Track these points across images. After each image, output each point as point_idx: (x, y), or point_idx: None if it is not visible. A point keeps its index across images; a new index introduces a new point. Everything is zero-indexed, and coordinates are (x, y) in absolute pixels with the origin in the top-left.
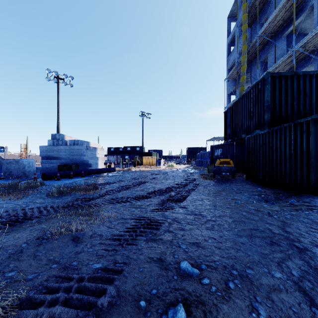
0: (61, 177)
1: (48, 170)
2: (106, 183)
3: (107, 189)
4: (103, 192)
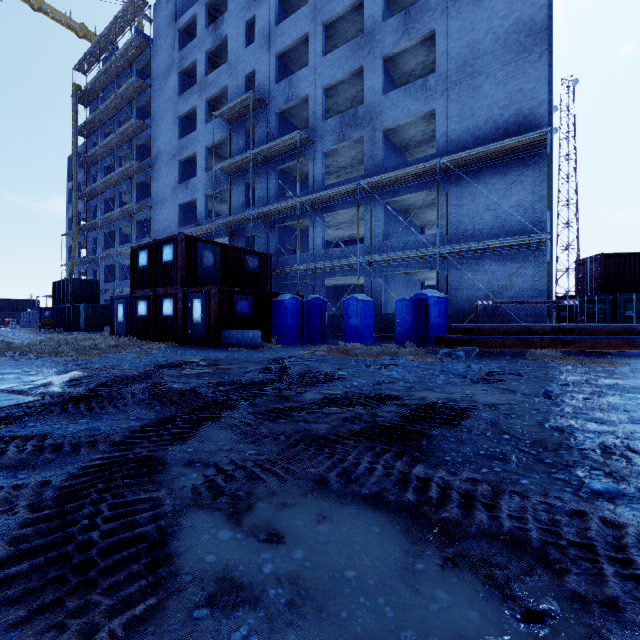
0: None
1: None
2: None
3: None
4: None
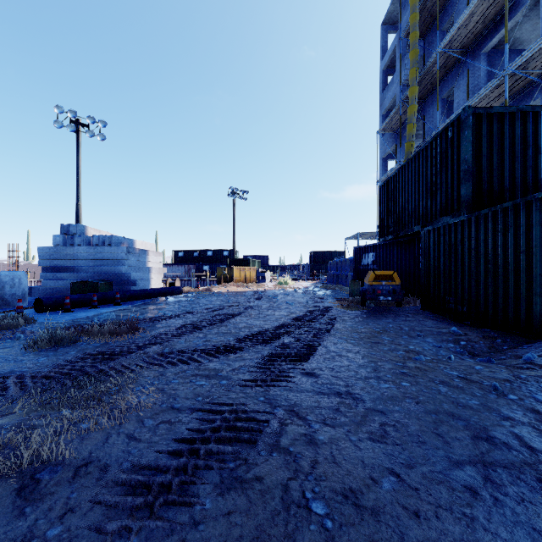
0: (74, 306)
1: (55, 292)
2: (158, 318)
3: (158, 330)
4: (146, 337)
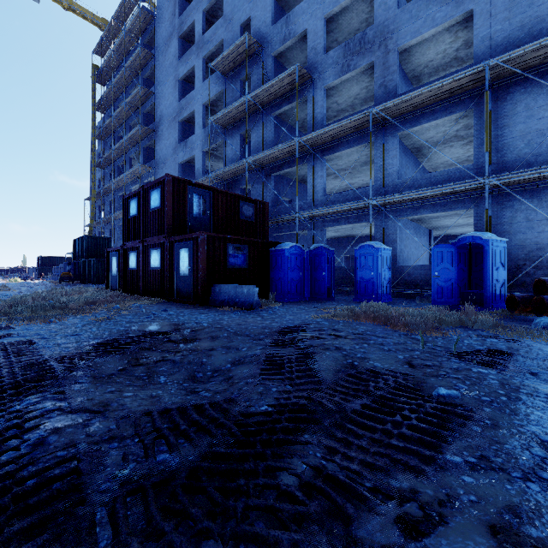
0: None
1: None
2: None
3: None
4: None
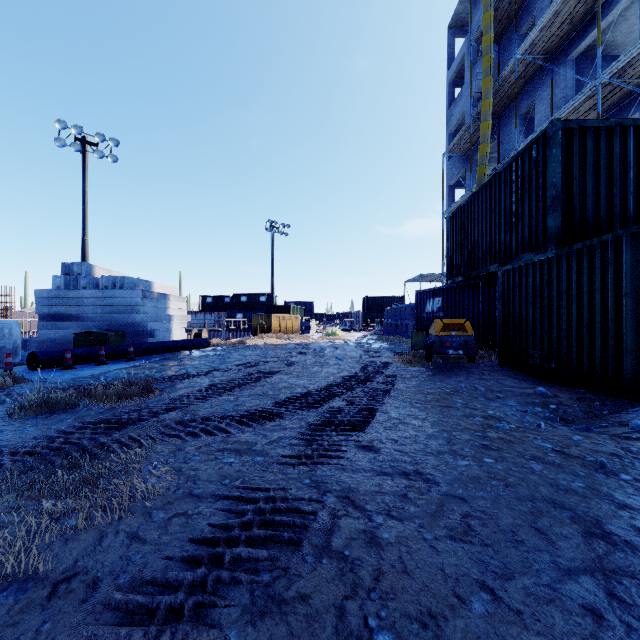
0: (77, 362)
1: (55, 345)
2: (180, 376)
3: (178, 391)
4: (163, 400)
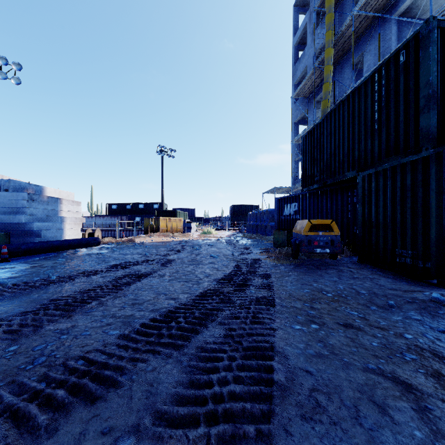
0: None
1: None
2: (30, 285)
3: (1, 312)
4: None
